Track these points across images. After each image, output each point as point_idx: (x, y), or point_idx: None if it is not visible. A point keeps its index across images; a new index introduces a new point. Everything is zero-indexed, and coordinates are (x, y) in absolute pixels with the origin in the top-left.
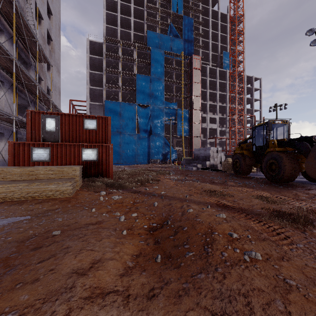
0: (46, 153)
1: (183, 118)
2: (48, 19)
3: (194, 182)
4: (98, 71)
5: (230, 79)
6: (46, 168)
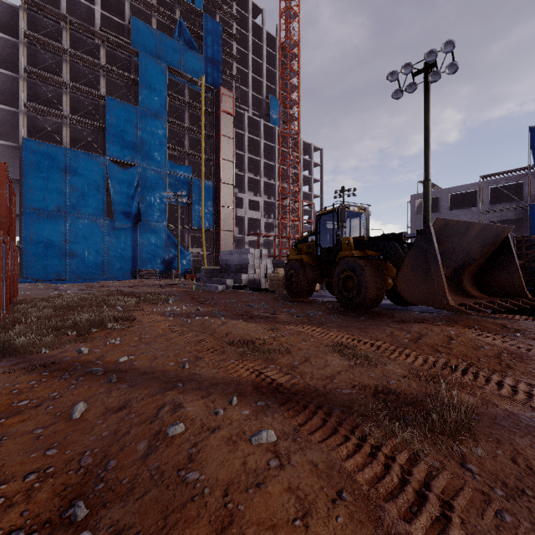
0: None
1: (204, 197)
2: None
3: (213, 321)
4: (7, 70)
5: (280, 140)
6: None
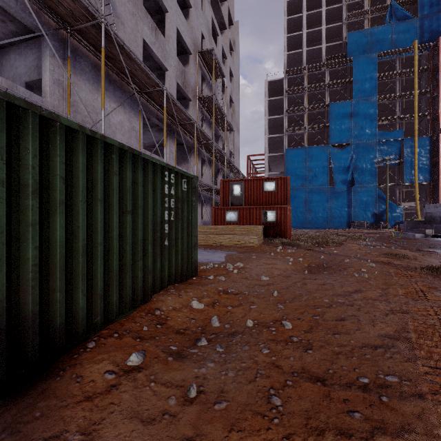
0: (235, 215)
1: (417, 153)
2: (230, 83)
3: (384, 247)
4: (278, 113)
5: None
6: (239, 226)
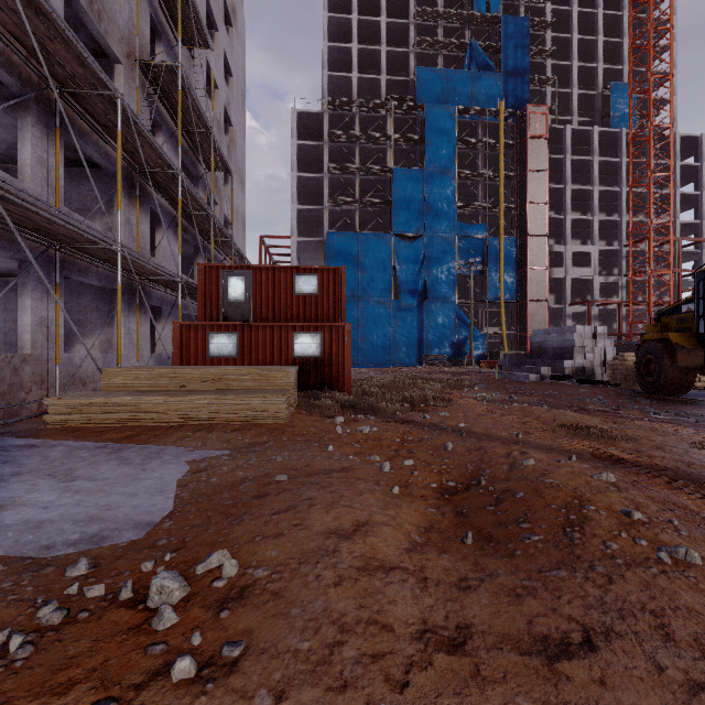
0: (231, 342)
1: (502, 259)
2: (226, 85)
3: (535, 407)
4: (313, 172)
5: (631, 151)
6: (240, 369)
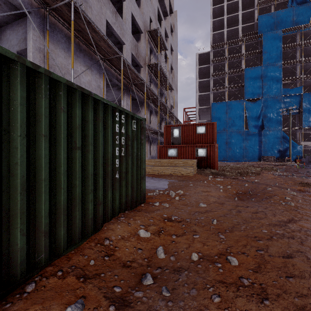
0: (175, 151)
1: None
2: (171, 56)
3: (296, 177)
4: (205, 77)
5: None
6: (178, 160)
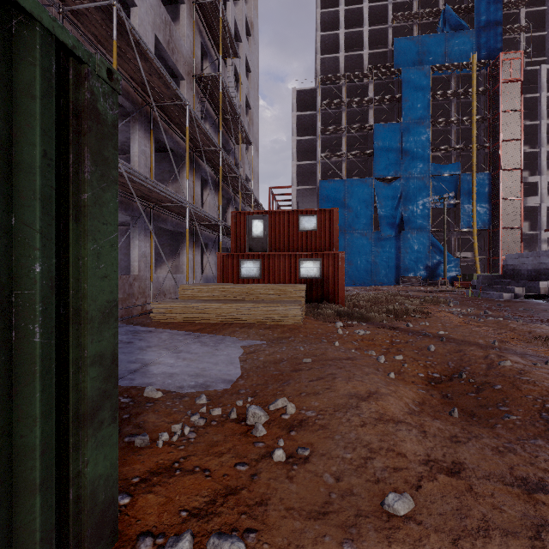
0: (256, 267)
1: (475, 192)
2: (247, 80)
3: (510, 321)
4: (308, 135)
5: None
6: (266, 286)
